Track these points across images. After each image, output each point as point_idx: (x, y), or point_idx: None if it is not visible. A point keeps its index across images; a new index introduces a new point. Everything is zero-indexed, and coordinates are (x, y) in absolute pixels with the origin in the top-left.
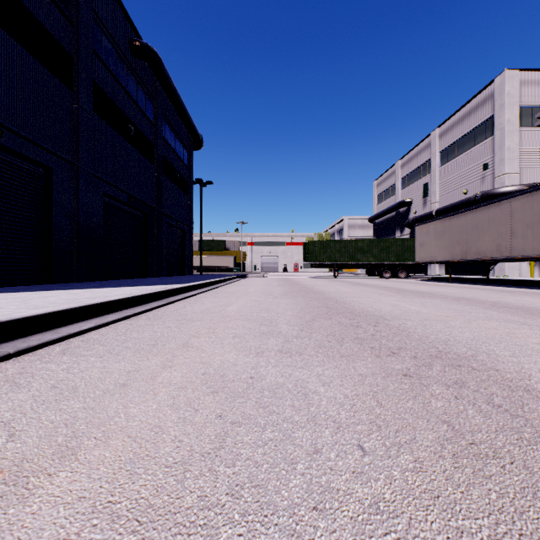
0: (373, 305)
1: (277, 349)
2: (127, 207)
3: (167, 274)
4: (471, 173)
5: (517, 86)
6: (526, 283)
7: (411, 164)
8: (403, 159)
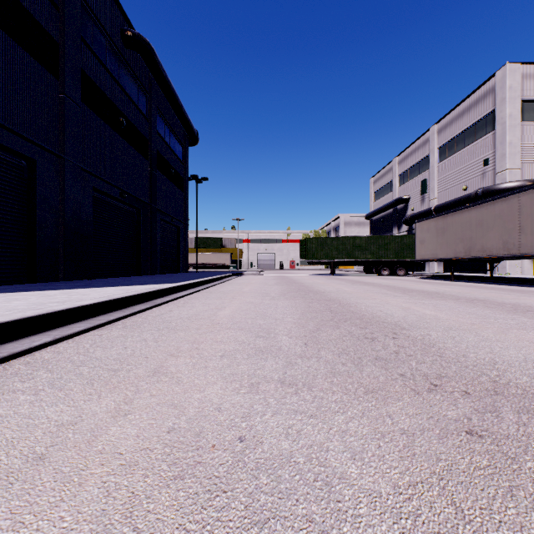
0: (381, 308)
1: (277, 378)
2: (119, 202)
3: (161, 272)
4: (471, 169)
5: (519, 79)
6: (532, 282)
7: (408, 161)
8: (401, 156)
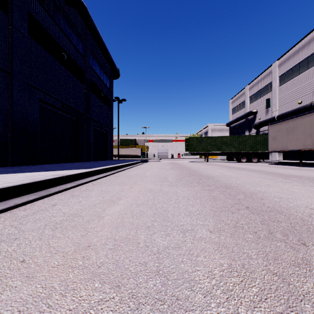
0: (301, 201)
1: None
2: (62, 112)
3: (94, 159)
4: (304, 89)
5: None
6: None
7: (256, 87)
8: (251, 84)
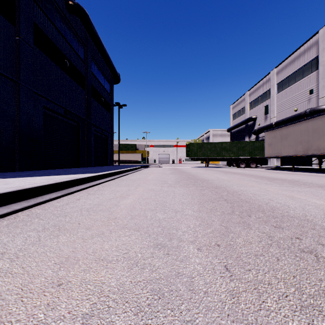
0: (268, 196)
1: None
2: (64, 118)
3: (95, 165)
4: (300, 97)
5: None
6: None
7: (256, 93)
8: (250, 90)
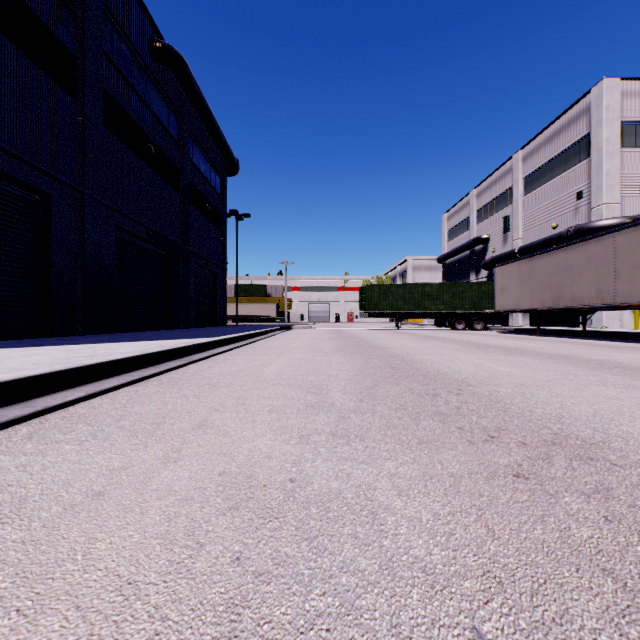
0: (450, 364)
1: (328, 431)
2: (146, 243)
3: (195, 325)
4: (561, 203)
5: (618, 98)
6: (631, 337)
7: (488, 194)
8: (479, 188)
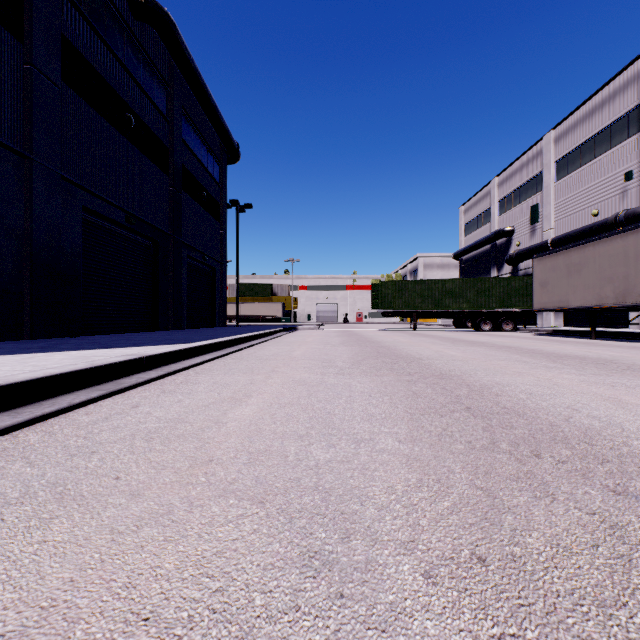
0: (563, 399)
1: None
2: (127, 231)
3: (189, 326)
4: (604, 187)
5: None
6: None
7: (513, 182)
8: (501, 176)
